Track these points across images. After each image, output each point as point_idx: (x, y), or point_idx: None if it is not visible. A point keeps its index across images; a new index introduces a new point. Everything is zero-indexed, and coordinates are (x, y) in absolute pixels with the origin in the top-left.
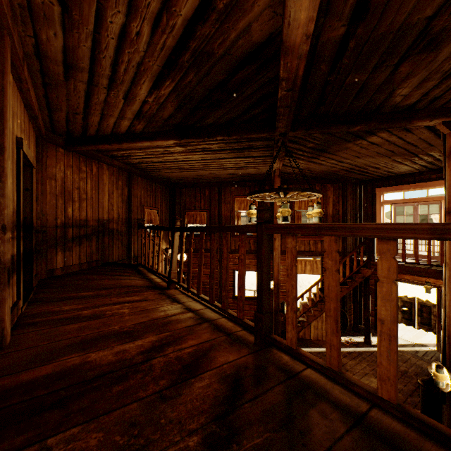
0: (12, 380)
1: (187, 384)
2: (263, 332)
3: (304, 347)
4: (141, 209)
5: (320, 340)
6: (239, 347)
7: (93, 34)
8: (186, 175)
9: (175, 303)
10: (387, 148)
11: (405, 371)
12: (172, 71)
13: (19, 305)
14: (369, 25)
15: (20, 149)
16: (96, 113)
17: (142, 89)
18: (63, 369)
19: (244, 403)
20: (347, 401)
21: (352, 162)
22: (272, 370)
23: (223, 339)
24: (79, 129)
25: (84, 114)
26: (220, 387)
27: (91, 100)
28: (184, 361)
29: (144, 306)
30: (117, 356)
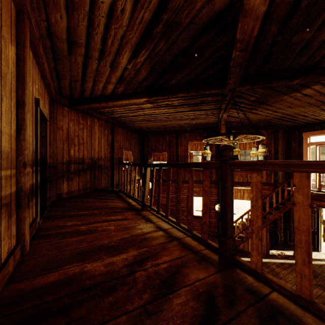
0: (28, 285)
1: (167, 300)
2: (227, 254)
3: (243, 257)
4: (120, 151)
5: None
6: (206, 265)
7: (88, 14)
8: (152, 125)
9: (149, 222)
10: (318, 98)
11: None
12: (147, 41)
13: (36, 221)
14: None
15: (38, 107)
16: (90, 80)
17: (124, 59)
18: (66, 277)
19: None
20: None
21: (285, 111)
22: (240, 291)
23: (191, 256)
24: (78, 93)
25: (81, 81)
26: (196, 306)
27: (87, 69)
28: (161, 276)
29: (125, 224)
30: (107, 268)
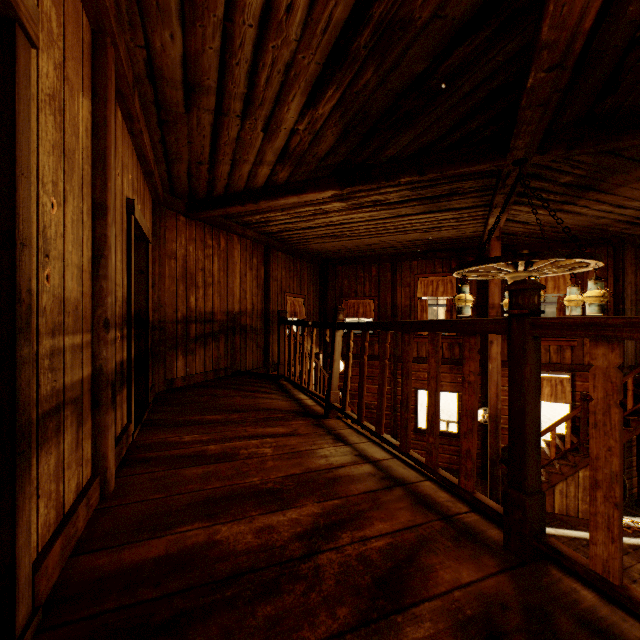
0: (111, 560)
1: (390, 627)
2: (526, 531)
3: None
4: (281, 297)
5: (572, 516)
6: (474, 552)
7: (223, 24)
8: (344, 245)
9: (341, 444)
10: None
11: None
12: (338, 70)
13: (129, 430)
14: None
15: (131, 215)
16: (226, 160)
17: (290, 111)
18: (180, 551)
19: None
20: None
21: None
22: (566, 624)
23: (437, 527)
24: (203, 186)
25: (210, 163)
26: None
27: (220, 139)
28: (374, 568)
29: (293, 446)
30: (260, 538)
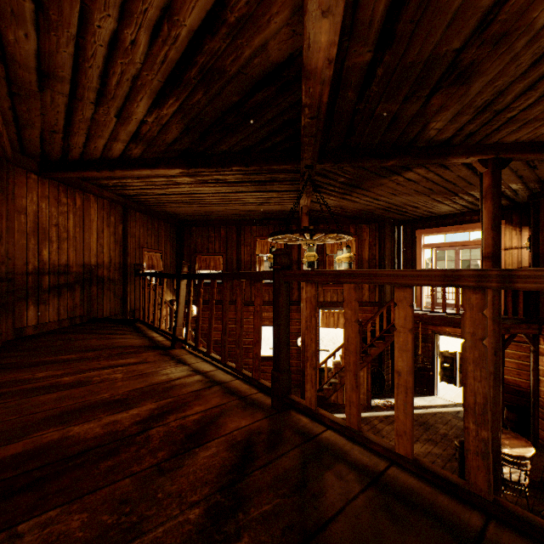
0: None
1: (191, 454)
2: (280, 393)
3: (336, 413)
4: (139, 252)
5: None
6: (253, 411)
7: (76, 38)
8: (197, 210)
9: (181, 365)
10: (426, 185)
11: (445, 434)
12: (176, 88)
13: None
14: (397, 53)
15: None
16: (81, 133)
17: (140, 107)
18: (37, 447)
19: (255, 470)
20: (366, 461)
21: (389, 200)
22: (288, 434)
23: (235, 403)
24: (58, 151)
25: (64, 133)
26: (228, 456)
27: (74, 116)
28: (188, 430)
29: (141, 370)
30: (106, 429)
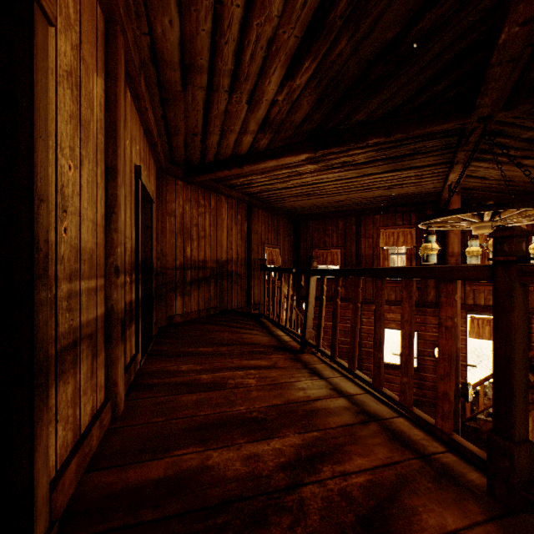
0: (117, 479)
1: None
2: (514, 480)
3: None
4: (261, 248)
5: None
6: (457, 495)
7: (213, 6)
8: (315, 203)
9: (316, 377)
10: None
11: None
12: (315, 42)
13: (137, 359)
14: None
15: (138, 179)
16: (216, 131)
17: (271, 84)
18: (177, 474)
19: None
20: None
21: None
22: None
23: (415, 466)
24: (197, 155)
25: (202, 134)
26: None
27: (210, 113)
28: (357, 506)
29: (274, 378)
30: (247, 466)
